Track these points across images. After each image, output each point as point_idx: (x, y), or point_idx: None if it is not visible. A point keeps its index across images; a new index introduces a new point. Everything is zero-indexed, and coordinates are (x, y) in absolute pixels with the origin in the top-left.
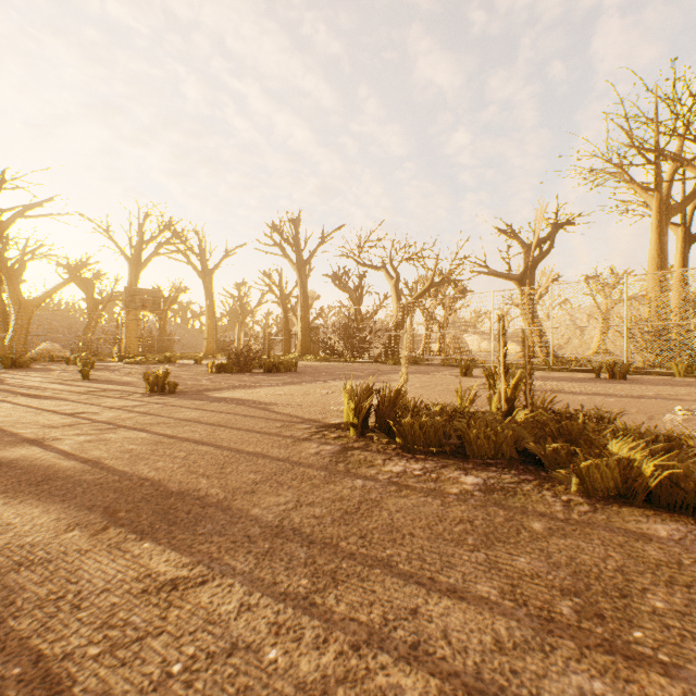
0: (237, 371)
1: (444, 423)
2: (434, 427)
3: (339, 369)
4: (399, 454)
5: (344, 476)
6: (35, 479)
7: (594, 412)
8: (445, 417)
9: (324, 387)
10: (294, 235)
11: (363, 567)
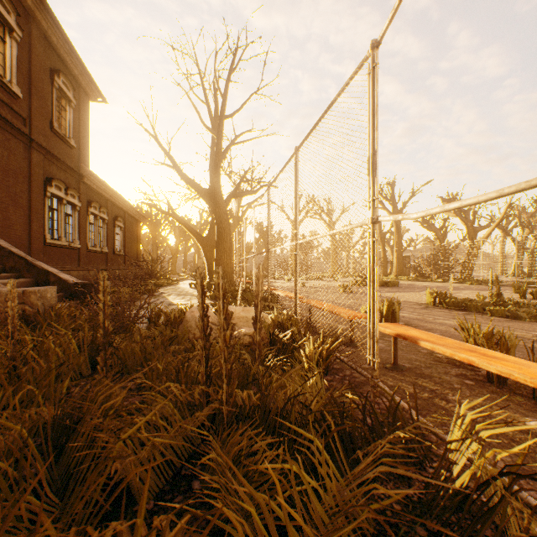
0: (364, 285)
1: (461, 302)
2: (456, 303)
3: (426, 286)
4: (443, 309)
5: (425, 310)
6: (353, 305)
7: (526, 303)
8: (460, 300)
9: (417, 294)
10: (390, 194)
11: (428, 315)
